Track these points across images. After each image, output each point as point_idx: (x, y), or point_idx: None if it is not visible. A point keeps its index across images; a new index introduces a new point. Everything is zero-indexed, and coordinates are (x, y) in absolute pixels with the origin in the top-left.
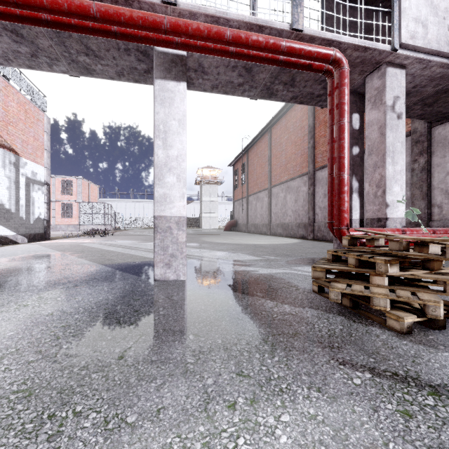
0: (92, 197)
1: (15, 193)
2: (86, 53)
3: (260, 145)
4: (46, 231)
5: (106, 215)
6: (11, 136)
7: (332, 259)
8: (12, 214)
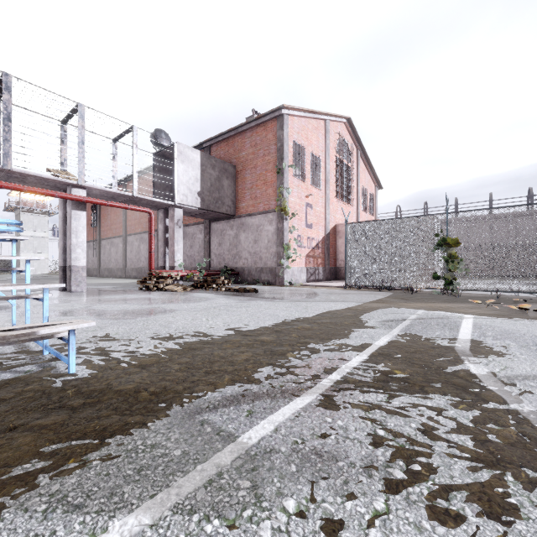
0: None
1: None
2: (19, 181)
3: None
4: None
5: None
6: None
7: (144, 279)
8: None
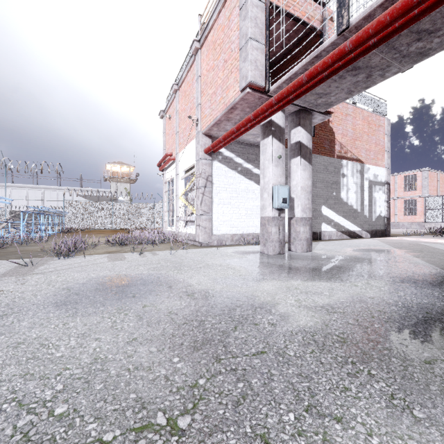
0: (441, 189)
1: (360, 195)
2: (417, 39)
3: None
4: (386, 228)
5: None
6: (357, 149)
7: None
8: (358, 213)
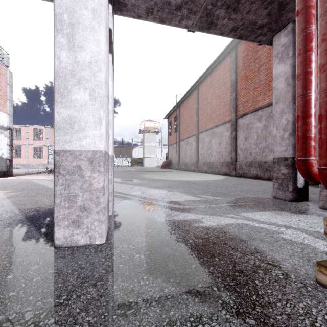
0: None
1: None
2: None
3: (189, 100)
4: (9, 169)
5: None
6: None
7: None
8: None
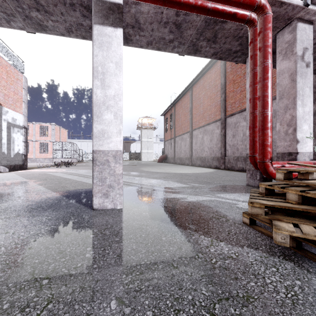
0: (62, 138)
1: None
2: (37, 8)
3: (184, 100)
4: (24, 162)
5: (73, 151)
6: None
7: (265, 192)
8: None
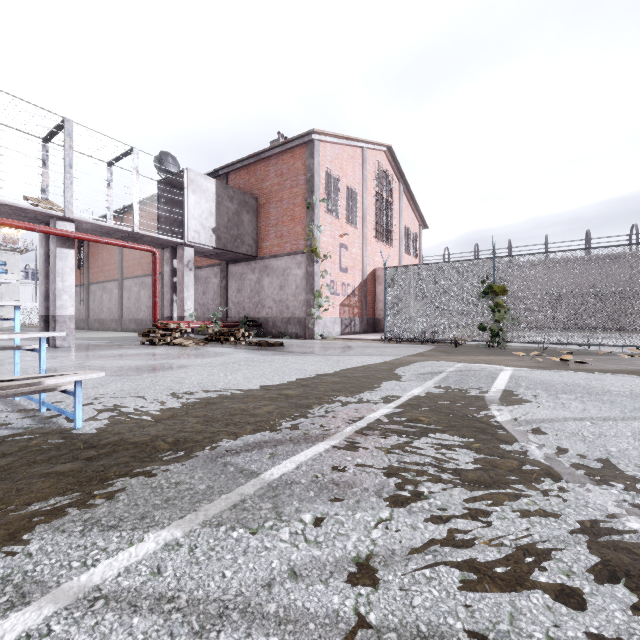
0: None
1: None
2: None
3: None
4: None
5: None
6: None
7: (147, 331)
8: None
